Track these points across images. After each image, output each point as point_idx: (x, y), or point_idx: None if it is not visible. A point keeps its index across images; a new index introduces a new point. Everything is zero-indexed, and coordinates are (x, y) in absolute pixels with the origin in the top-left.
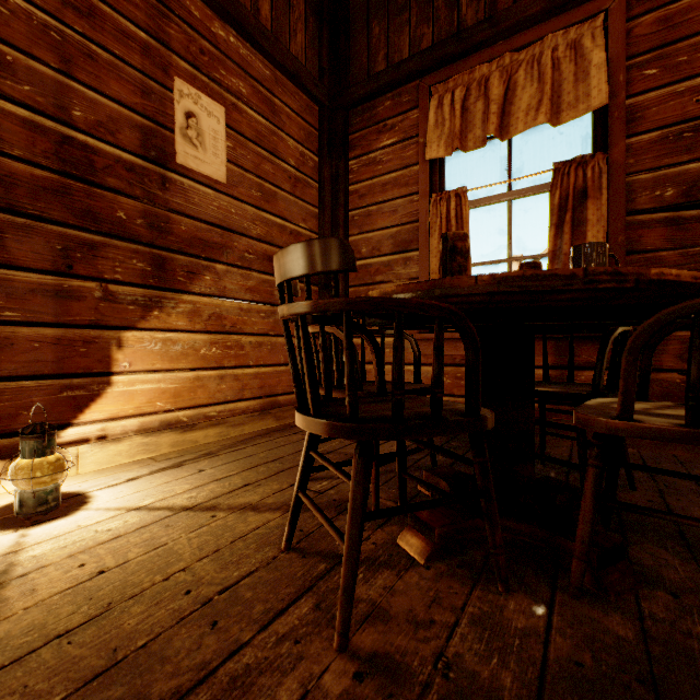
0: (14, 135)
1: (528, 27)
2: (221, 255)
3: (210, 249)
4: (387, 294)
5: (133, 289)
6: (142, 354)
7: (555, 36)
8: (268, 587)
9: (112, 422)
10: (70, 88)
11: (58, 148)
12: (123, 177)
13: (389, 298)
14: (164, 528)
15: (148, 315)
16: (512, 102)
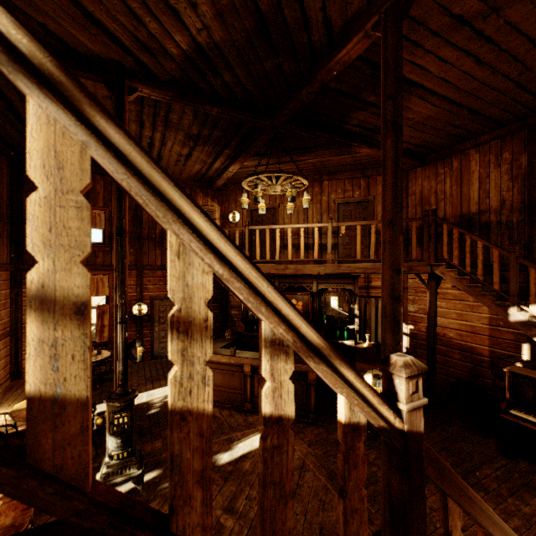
0: None
1: (91, 270)
2: None
3: None
4: None
5: None
6: None
7: (98, 276)
8: None
9: None
10: None
11: None
12: None
13: None
14: None
15: None
16: None
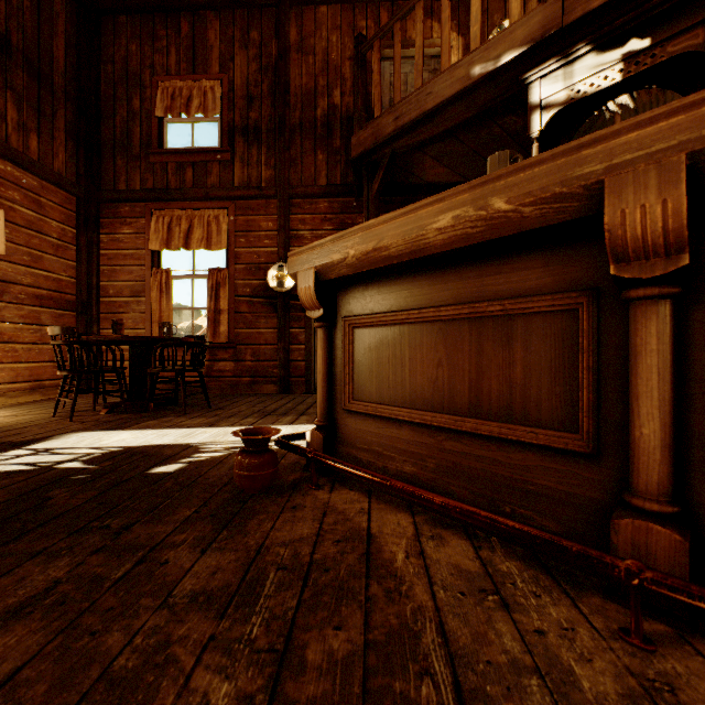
0: None
1: (199, 201)
2: (2, 297)
3: None
4: (90, 337)
5: None
6: None
7: (209, 210)
8: (48, 420)
9: None
10: None
11: None
12: None
13: (85, 341)
14: None
15: None
16: (193, 233)
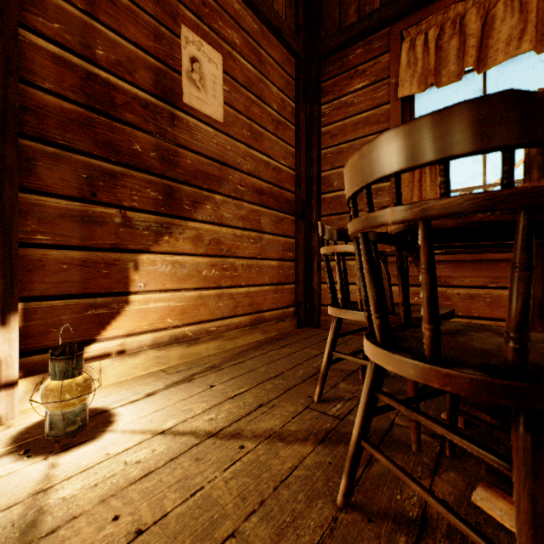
0: (45, 69)
1: None
2: (219, 187)
3: (210, 181)
4: None
5: (147, 216)
6: (155, 275)
7: None
8: None
9: (129, 338)
10: (94, 28)
11: (83, 83)
12: (138, 113)
13: None
14: (195, 463)
15: (159, 240)
16: (489, 35)
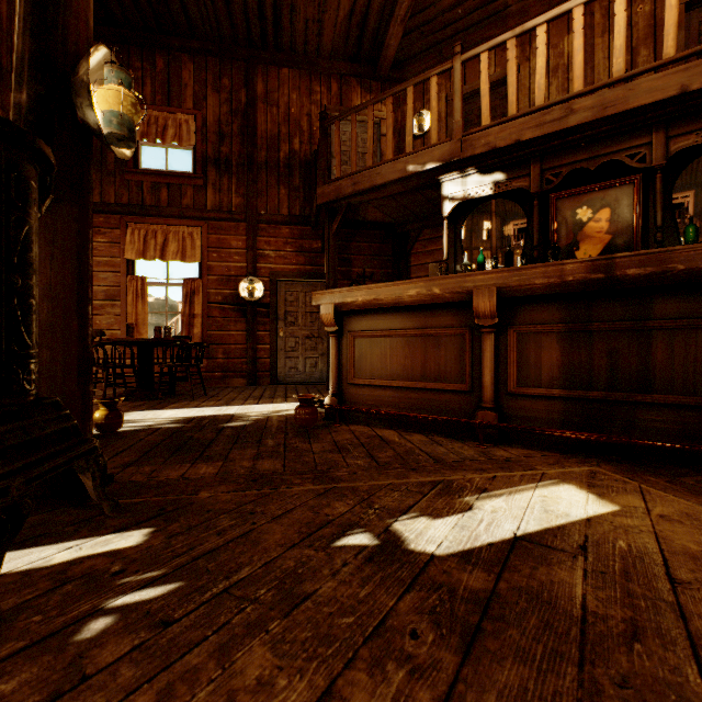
0: None
1: (174, 218)
2: None
3: None
4: (112, 339)
5: None
6: None
7: (184, 228)
8: None
9: None
10: None
11: None
12: None
13: (114, 342)
14: None
15: None
16: (168, 246)
